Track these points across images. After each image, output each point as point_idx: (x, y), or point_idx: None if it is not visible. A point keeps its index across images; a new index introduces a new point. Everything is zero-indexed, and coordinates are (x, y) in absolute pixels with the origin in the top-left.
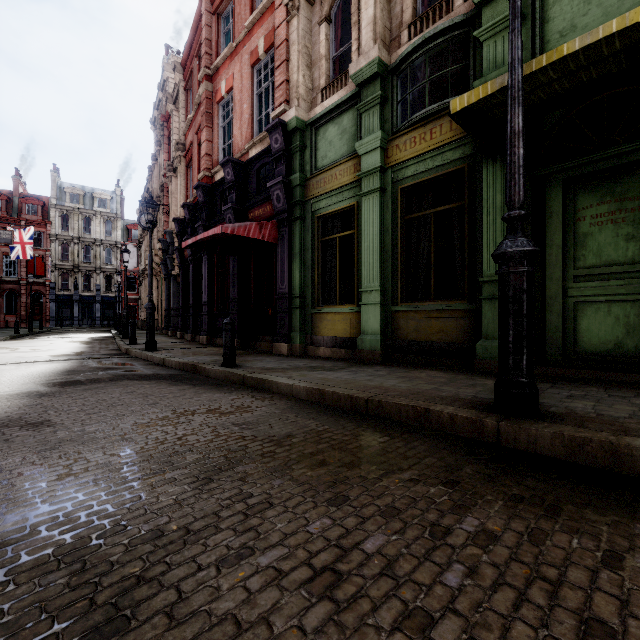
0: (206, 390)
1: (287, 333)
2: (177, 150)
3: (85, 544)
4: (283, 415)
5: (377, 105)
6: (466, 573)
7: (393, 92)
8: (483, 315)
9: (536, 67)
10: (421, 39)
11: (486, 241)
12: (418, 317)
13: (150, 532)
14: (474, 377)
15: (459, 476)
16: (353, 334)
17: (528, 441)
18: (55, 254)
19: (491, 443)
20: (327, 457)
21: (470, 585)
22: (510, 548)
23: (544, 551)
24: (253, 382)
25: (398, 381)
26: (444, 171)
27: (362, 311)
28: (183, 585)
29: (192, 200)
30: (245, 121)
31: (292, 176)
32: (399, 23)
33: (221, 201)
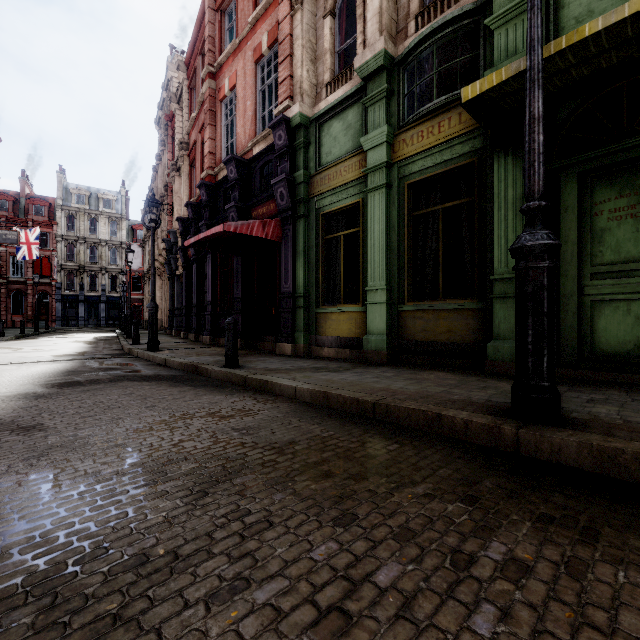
0: (207, 392)
1: (291, 333)
2: (181, 149)
3: (59, 572)
4: (286, 419)
5: (383, 99)
6: (498, 616)
7: (399, 85)
8: (494, 314)
9: (555, 50)
10: (429, 29)
11: (497, 237)
12: (425, 317)
13: (134, 557)
14: (485, 379)
15: (478, 491)
16: (358, 334)
17: (551, 451)
18: (61, 254)
19: (510, 452)
20: (332, 467)
21: (504, 633)
22: (546, 583)
23: (587, 587)
24: (255, 384)
25: (406, 383)
26: (453, 165)
27: (367, 310)
28: (165, 628)
29: (195, 199)
30: (248, 118)
31: (296, 173)
32: (406, 14)
33: (224, 200)
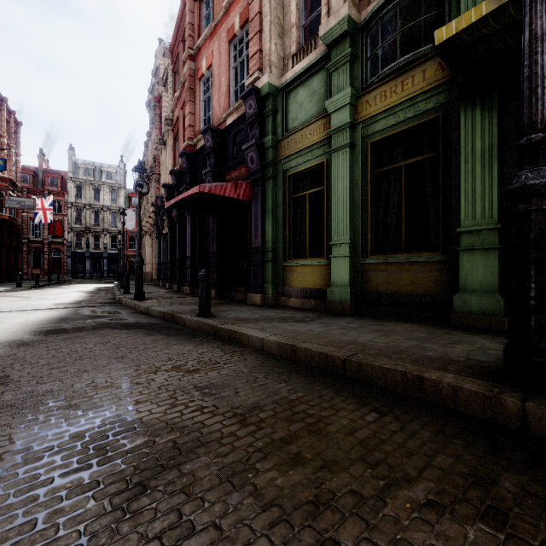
0: (178, 341)
1: (260, 284)
2: (166, 125)
3: None
4: (251, 375)
5: (347, 63)
6: None
7: (362, 49)
8: (460, 267)
9: None
10: None
11: (464, 190)
12: (388, 269)
13: None
14: (455, 332)
15: (500, 499)
16: (322, 286)
17: None
18: (71, 218)
19: (513, 428)
20: (303, 448)
21: None
22: None
23: None
24: (225, 333)
25: (373, 336)
26: (416, 122)
27: (332, 263)
28: None
29: (178, 168)
30: (223, 93)
31: (265, 138)
32: None
33: (202, 166)
